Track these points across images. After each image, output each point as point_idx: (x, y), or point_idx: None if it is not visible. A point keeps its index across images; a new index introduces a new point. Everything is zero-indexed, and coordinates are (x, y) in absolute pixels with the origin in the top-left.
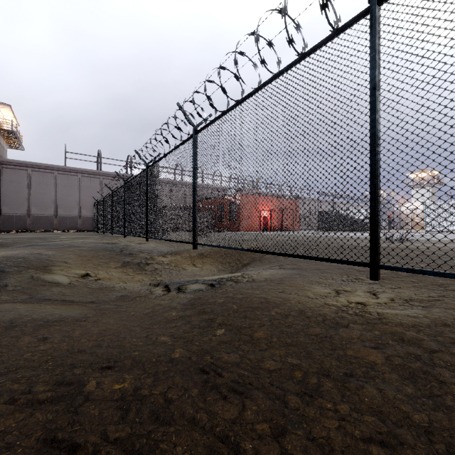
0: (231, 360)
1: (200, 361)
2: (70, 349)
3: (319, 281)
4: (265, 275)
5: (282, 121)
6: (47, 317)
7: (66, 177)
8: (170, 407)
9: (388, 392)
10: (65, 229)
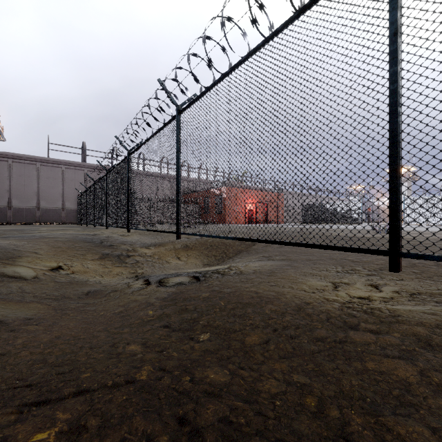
0: (218, 383)
1: (175, 387)
2: None
3: (313, 273)
4: (253, 267)
5: (276, 89)
6: None
7: (49, 169)
8: None
9: None
10: (47, 221)
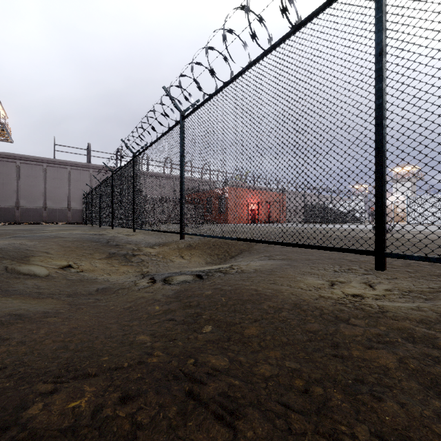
0: (219, 366)
1: (181, 368)
2: (28, 353)
3: (311, 272)
4: (254, 266)
5: (274, 100)
6: (10, 314)
7: (55, 169)
8: (138, 439)
9: (412, 407)
10: (54, 221)
